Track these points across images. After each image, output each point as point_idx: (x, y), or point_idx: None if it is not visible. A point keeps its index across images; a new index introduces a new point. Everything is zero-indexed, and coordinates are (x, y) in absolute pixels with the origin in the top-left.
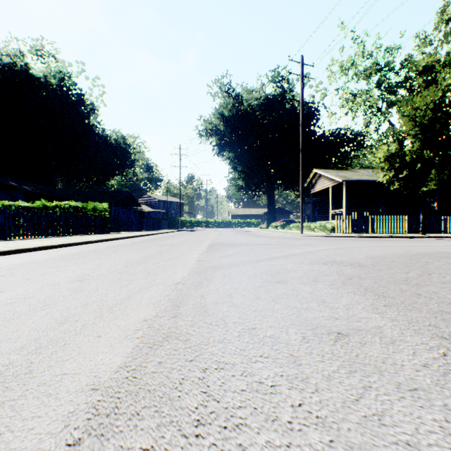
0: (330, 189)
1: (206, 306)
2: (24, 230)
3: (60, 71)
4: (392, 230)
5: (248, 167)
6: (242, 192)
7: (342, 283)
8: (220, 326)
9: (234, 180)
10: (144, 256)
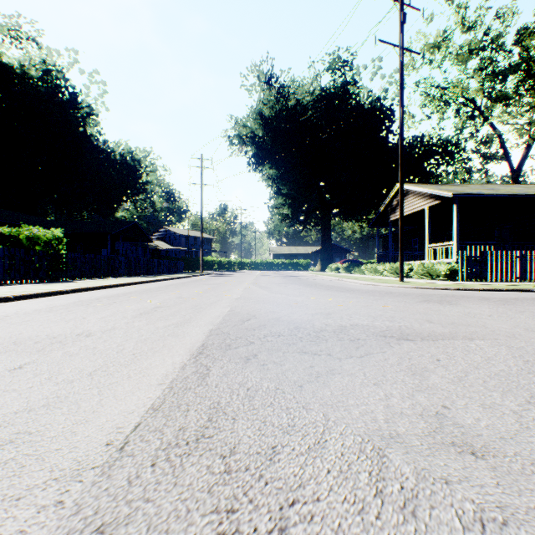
0: (425, 212)
1: None
2: None
3: (44, 61)
4: None
5: (296, 189)
6: (287, 223)
7: None
8: None
9: (277, 208)
10: None
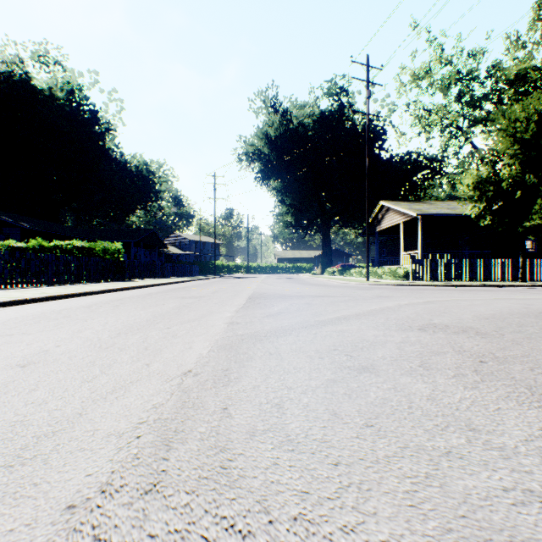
0: (401, 226)
1: (229, 444)
2: (6, 276)
3: (68, 82)
4: (482, 276)
5: (298, 199)
6: (290, 230)
7: (477, 373)
8: (255, 541)
9: (281, 216)
10: (154, 315)
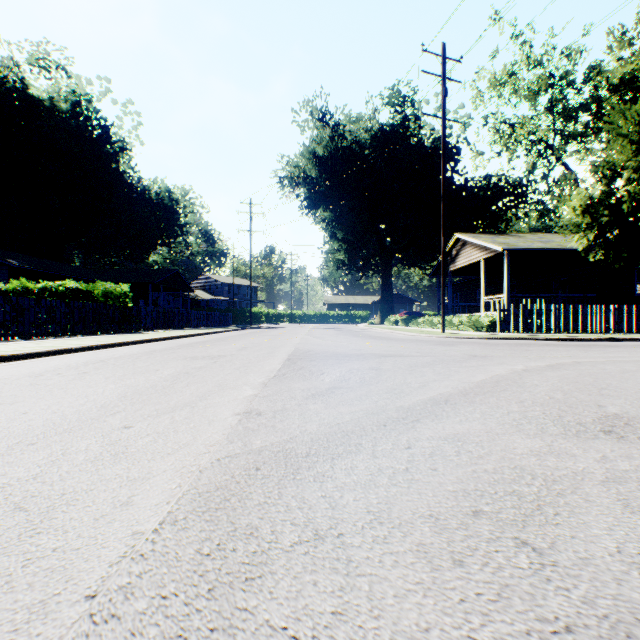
0: (481, 264)
1: None
2: None
3: (73, 91)
4: (589, 327)
5: (353, 233)
6: (343, 270)
7: None
8: None
9: (332, 253)
10: (125, 392)
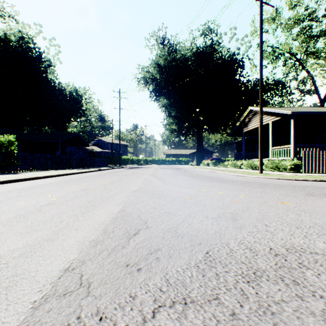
0: (269, 125)
1: None
2: None
3: (19, 31)
4: None
5: (180, 112)
6: (174, 135)
7: None
8: None
9: (168, 125)
10: None
